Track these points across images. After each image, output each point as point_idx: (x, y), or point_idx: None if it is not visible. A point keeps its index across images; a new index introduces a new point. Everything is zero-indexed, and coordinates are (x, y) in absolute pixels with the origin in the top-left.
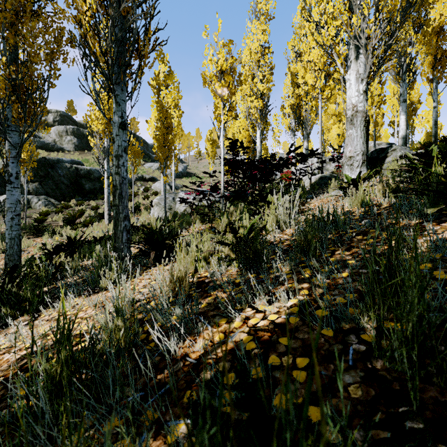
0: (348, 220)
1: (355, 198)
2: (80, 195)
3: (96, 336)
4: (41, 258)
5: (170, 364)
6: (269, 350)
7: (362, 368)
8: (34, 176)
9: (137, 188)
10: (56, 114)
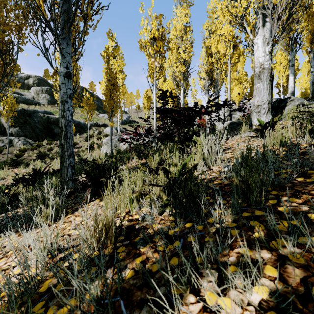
0: (278, 159)
1: (273, 138)
2: (51, 136)
3: None
4: None
5: None
6: None
7: None
8: (16, 122)
9: (93, 131)
10: (35, 78)
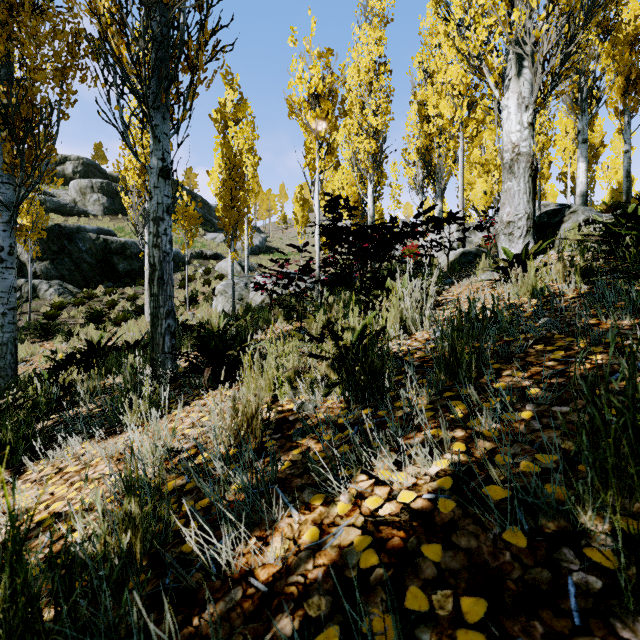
0: (517, 318)
1: (522, 284)
2: (111, 279)
3: (75, 547)
4: (40, 376)
5: (220, 592)
6: (404, 573)
7: (605, 636)
8: (43, 251)
9: (195, 269)
10: (77, 162)
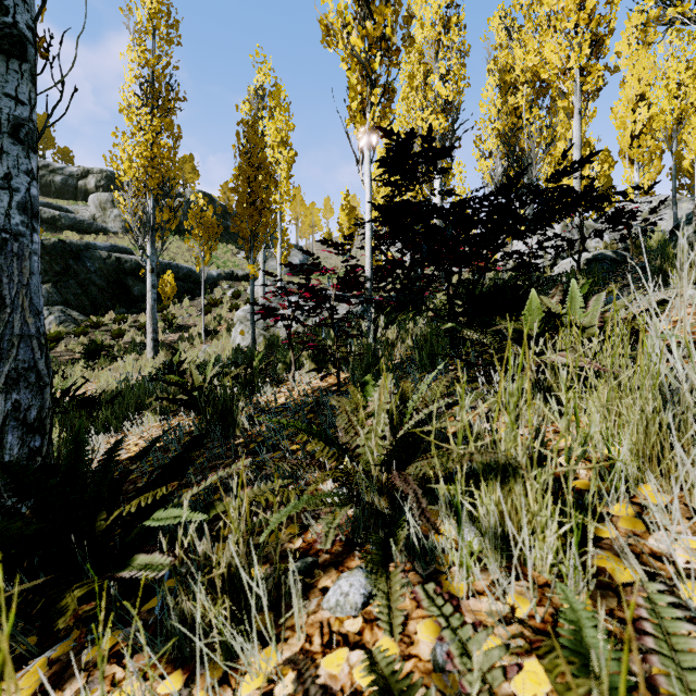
0: None
1: None
2: (124, 304)
3: None
4: None
5: None
6: None
7: None
8: (45, 272)
9: (223, 292)
10: (100, 175)
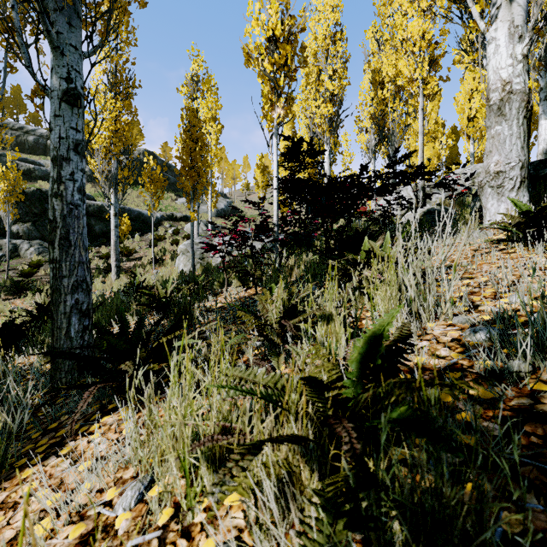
0: None
1: None
2: (88, 239)
3: None
4: None
5: None
6: None
7: None
8: (26, 214)
9: (165, 230)
10: None
